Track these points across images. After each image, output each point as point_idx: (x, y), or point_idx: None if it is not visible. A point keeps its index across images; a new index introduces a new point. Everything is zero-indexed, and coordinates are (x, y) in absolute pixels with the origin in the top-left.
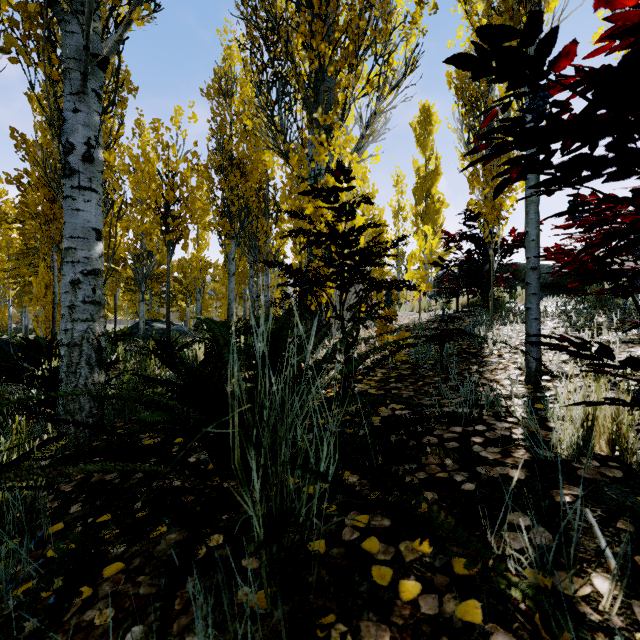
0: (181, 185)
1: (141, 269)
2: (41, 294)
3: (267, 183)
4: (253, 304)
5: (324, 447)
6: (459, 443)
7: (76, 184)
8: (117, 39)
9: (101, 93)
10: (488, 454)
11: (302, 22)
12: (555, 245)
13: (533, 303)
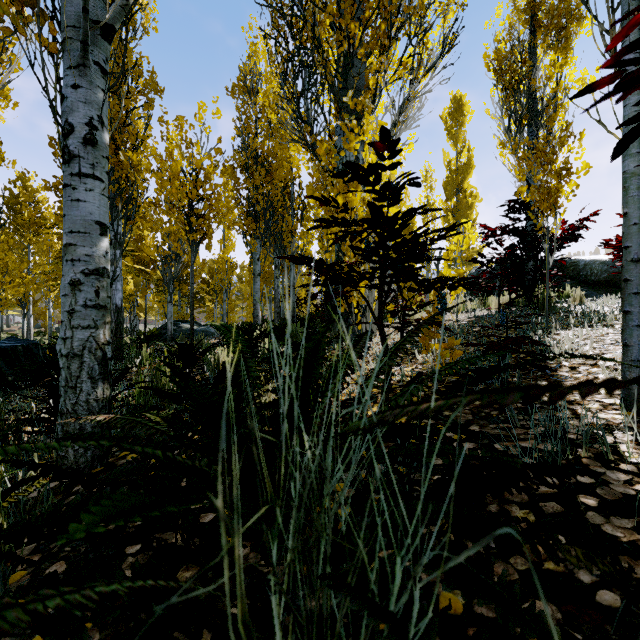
0: (204, 182)
1: (169, 270)
2: None
3: (292, 181)
4: (278, 305)
5: (396, 569)
6: (562, 505)
7: (76, 171)
8: (123, 4)
9: (105, 67)
10: (617, 531)
11: (330, 1)
12: (617, 237)
13: (635, 305)
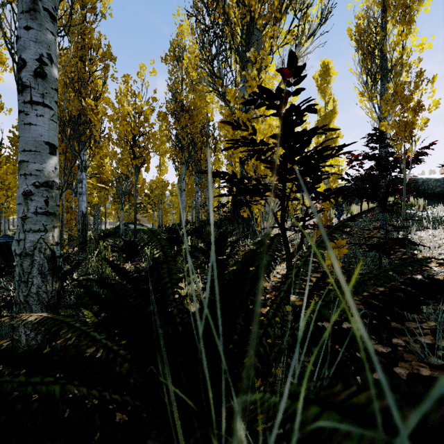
0: (143, 121)
1: (121, 187)
2: None
3: (208, 123)
4: (198, 211)
5: None
6: None
7: (28, 99)
8: None
9: (54, 14)
10: None
11: None
12: None
13: None
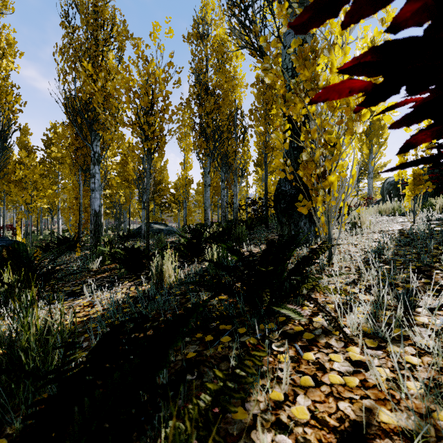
0: (154, 88)
1: (142, 185)
2: (72, 204)
3: (235, 110)
4: (224, 210)
5: None
6: None
7: None
8: None
9: None
10: None
11: None
12: None
13: None
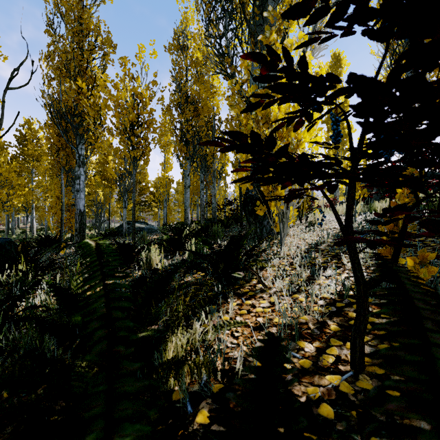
0: (141, 106)
1: (124, 185)
2: (53, 203)
3: (214, 117)
4: (203, 209)
5: None
6: None
7: None
8: None
9: None
10: None
11: None
12: None
13: None
